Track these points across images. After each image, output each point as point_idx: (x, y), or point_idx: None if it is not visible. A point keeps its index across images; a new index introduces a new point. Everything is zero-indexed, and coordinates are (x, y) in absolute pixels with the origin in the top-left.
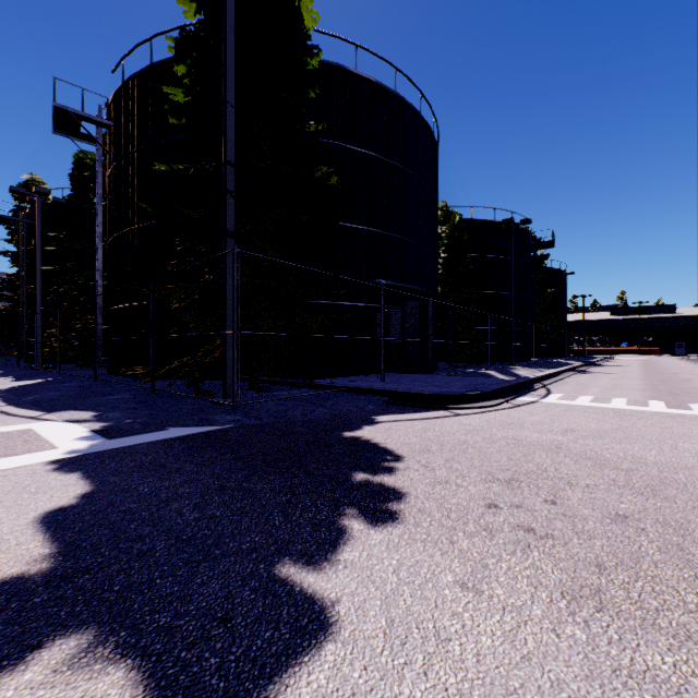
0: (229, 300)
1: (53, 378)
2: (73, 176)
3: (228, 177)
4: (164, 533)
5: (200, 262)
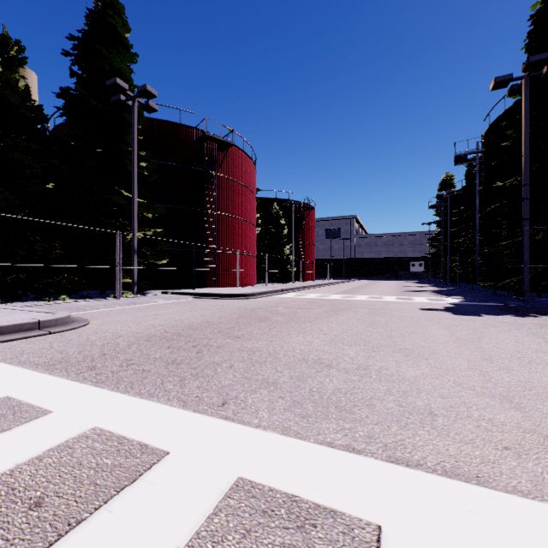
0: (525, 250)
1: (453, 288)
2: (466, 174)
3: (524, 191)
4: (464, 310)
5: (511, 233)
